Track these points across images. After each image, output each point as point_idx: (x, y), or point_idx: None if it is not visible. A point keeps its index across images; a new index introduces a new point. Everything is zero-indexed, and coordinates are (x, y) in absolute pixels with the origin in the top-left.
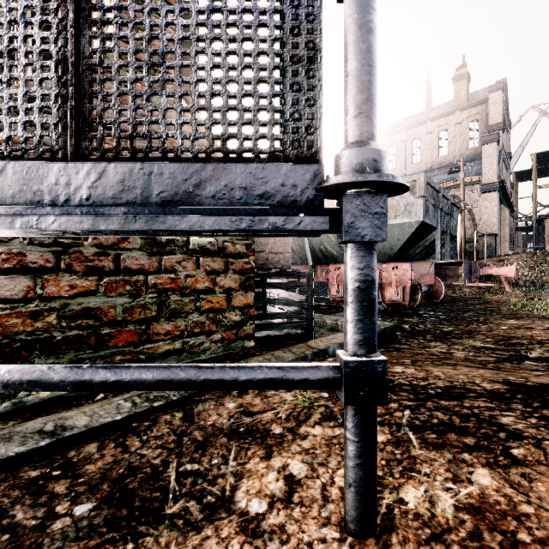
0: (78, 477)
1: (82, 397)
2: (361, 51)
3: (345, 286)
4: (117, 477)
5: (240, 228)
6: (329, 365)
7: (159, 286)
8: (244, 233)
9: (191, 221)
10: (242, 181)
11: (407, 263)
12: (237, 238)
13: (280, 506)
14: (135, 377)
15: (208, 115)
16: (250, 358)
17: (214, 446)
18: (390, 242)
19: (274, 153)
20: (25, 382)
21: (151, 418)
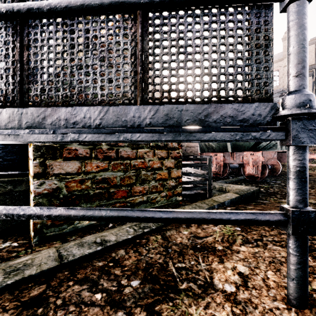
0: (123, 267)
1: (102, 225)
2: (300, 40)
3: (288, 169)
4: (144, 268)
5: (236, 139)
6: (280, 213)
7: (136, 166)
8: (231, 141)
9: (209, 135)
10: (230, 113)
11: (259, 152)
12: None
13: (243, 289)
14: (175, 216)
15: (209, 78)
16: (183, 207)
17: (188, 254)
18: None
19: (245, 97)
20: (120, 217)
21: (144, 237)
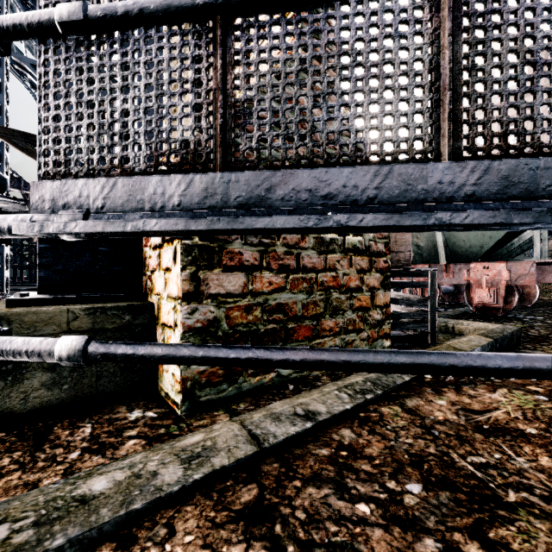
0: (370, 459)
1: (276, 386)
2: None
3: None
4: (410, 462)
5: None
6: None
7: (324, 284)
8: None
9: None
10: None
11: (500, 263)
12: (378, 236)
13: None
14: (529, 366)
15: None
16: None
17: (476, 441)
18: (480, 240)
19: None
20: (418, 365)
21: (371, 409)
